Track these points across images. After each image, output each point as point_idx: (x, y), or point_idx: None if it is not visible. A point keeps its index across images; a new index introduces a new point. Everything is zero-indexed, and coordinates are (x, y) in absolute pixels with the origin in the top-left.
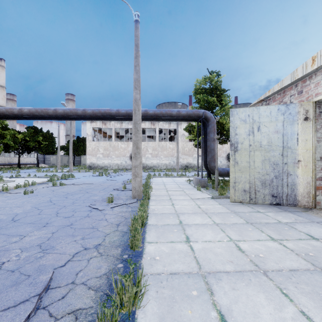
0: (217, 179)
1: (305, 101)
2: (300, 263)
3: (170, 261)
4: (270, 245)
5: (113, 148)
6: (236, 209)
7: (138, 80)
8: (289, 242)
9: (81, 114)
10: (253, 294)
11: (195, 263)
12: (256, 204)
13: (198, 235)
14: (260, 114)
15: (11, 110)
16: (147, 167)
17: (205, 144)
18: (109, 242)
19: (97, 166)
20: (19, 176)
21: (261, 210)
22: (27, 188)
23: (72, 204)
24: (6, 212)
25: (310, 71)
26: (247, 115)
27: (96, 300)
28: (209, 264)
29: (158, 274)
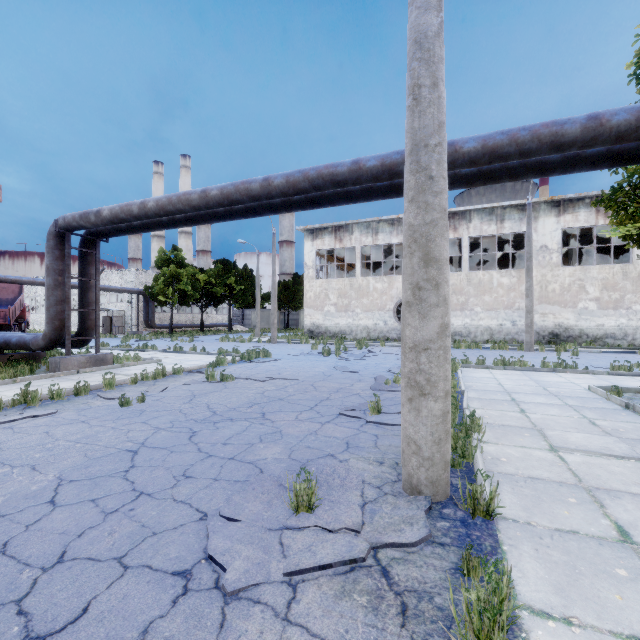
0: None
1: None
2: None
3: None
4: None
5: (357, 291)
6: None
7: None
8: None
9: (259, 192)
10: None
11: None
12: None
13: None
14: None
15: (128, 208)
16: None
17: None
18: None
19: (325, 332)
20: (179, 350)
21: None
22: (155, 383)
23: (173, 481)
24: None
25: None
26: None
27: None
28: None
29: None
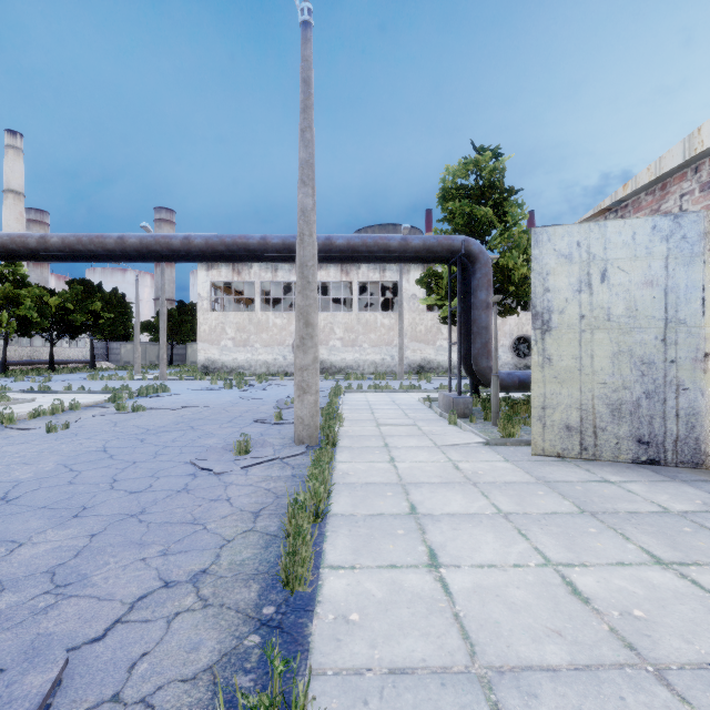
0: (495, 398)
1: None
2: None
3: (388, 628)
4: (656, 581)
5: (257, 326)
6: (549, 474)
7: (310, 164)
8: (704, 571)
9: (179, 247)
10: None
11: (458, 638)
12: (597, 460)
13: (461, 547)
14: (608, 241)
15: (22, 240)
16: (332, 370)
17: (466, 316)
18: (231, 566)
19: (222, 367)
20: (48, 390)
21: (611, 475)
22: (58, 417)
23: (152, 456)
24: None
25: None
26: (575, 244)
27: None
28: (496, 640)
29: (357, 674)
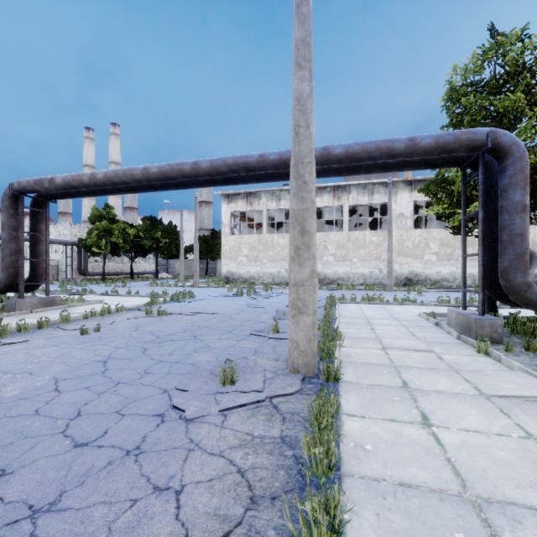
0: None
1: None
2: None
3: None
4: None
5: (264, 245)
6: None
7: (306, 43)
8: None
9: (190, 172)
10: None
11: None
12: None
13: None
14: None
15: (79, 178)
16: (325, 281)
17: (487, 224)
18: None
19: (239, 278)
20: (116, 294)
21: None
22: (103, 318)
23: (139, 376)
24: None
25: None
26: None
27: None
28: None
29: None
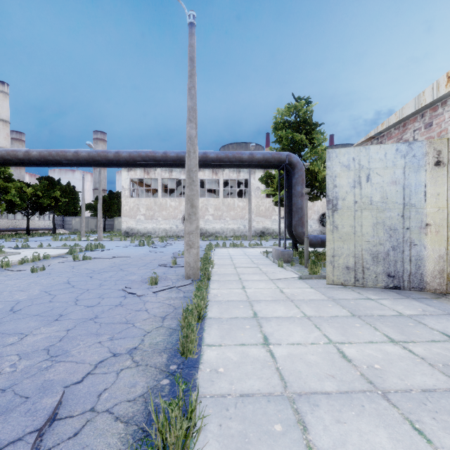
0: (306, 251)
1: (436, 138)
2: (436, 380)
3: (240, 375)
4: (389, 351)
5: (159, 206)
6: (336, 295)
7: (194, 109)
8: (416, 345)
9: (113, 158)
10: (369, 430)
11: (278, 379)
12: (364, 287)
13: (282, 334)
14: (371, 157)
15: (14, 153)
16: (206, 234)
17: (289, 201)
18: (150, 345)
19: (137, 233)
20: (27, 247)
21: (372, 295)
22: (37, 263)
23: (98, 286)
24: (3, 299)
25: (443, 93)
26: (352, 159)
27: (127, 438)
28: (298, 380)
29: (222, 397)
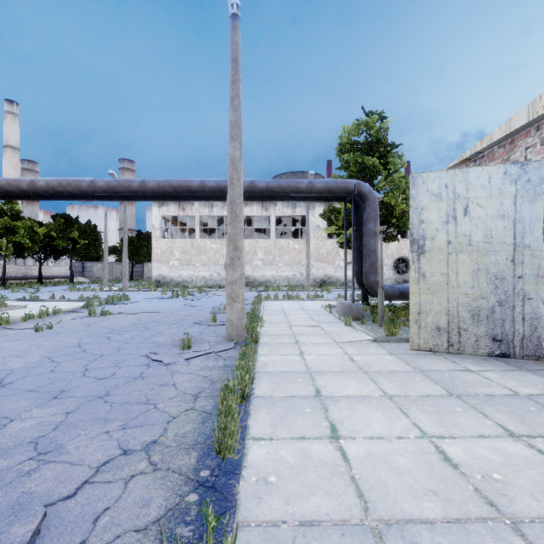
0: (381, 305)
1: None
2: None
3: (299, 488)
4: (510, 450)
5: (197, 250)
6: (423, 364)
7: (238, 124)
8: None
9: (137, 189)
10: None
11: (354, 496)
12: (461, 354)
13: (356, 423)
14: (470, 184)
15: (16, 184)
16: (255, 283)
17: (359, 242)
18: (175, 437)
19: (171, 281)
20: (36, 299)
21: (472, 366)
22: (44, 320)
23: (116, 350)
24: None
25: None
26: (444, 186)
27: None
28: (384, 498)
29: (274, 526)
